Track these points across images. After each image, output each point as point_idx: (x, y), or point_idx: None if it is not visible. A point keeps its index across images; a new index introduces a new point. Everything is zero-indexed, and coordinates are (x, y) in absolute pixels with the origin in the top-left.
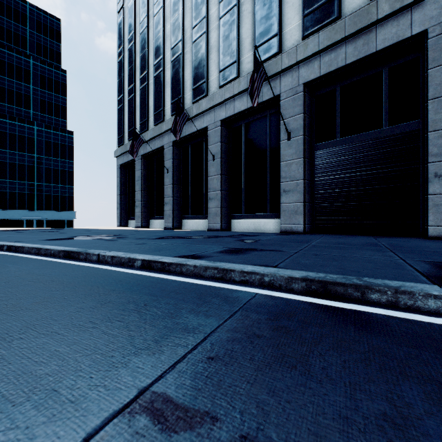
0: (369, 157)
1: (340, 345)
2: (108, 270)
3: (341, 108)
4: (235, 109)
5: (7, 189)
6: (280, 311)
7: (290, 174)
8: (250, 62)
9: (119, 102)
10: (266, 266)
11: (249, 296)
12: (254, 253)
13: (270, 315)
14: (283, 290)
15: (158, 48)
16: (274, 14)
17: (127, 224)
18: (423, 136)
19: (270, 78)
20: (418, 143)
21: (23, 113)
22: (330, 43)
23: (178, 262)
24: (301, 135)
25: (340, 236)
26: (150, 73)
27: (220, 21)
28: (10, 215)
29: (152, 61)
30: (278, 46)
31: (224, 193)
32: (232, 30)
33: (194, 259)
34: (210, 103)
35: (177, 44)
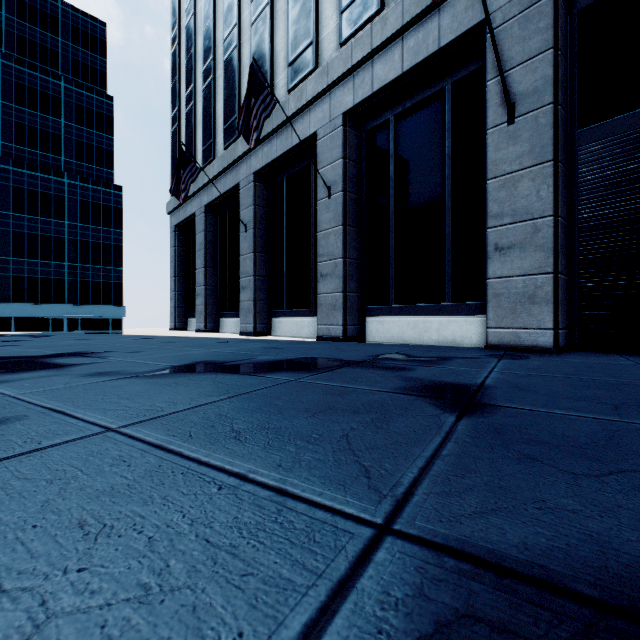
0: None
1: None
2: None
3: None
4: (375, 82)
5: (25, 273)
6: None
7: (514, 205)
8: None
9: (173, 121)
10: None
11: None
12: None
13: None
14: None
15: (230, 8)
16: None
17: (186, 325)
18: None
19: None
20: None
21: (51, 161)
22: None
23: None
24: (547, 103)
25: None
26: (218, 58)
27: None
28: (29, 312)
29: (222, 36)
30: None
31: (350, 262)
32: None
33: None
34: (322, 82)
35: None
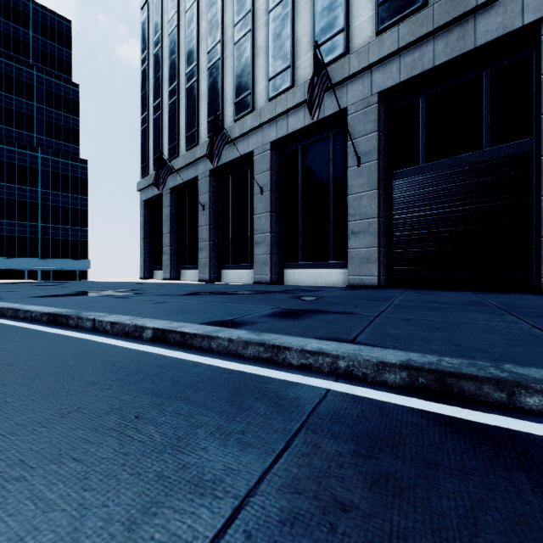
0: (464, 188)
1: (524, 539)
2: (103, 344)
3: (427, 124)
4: (289, 128)
5: (5, 232)
6: (373, 431)
7: (360, 210)
8: (308, 67)
9: (143, 122)
10: (338, 341)
11: (316, 396)
12: (317, 317)
13: (358, 444)
14: (370, 383)
15: (191, 52)
16: (339, 4)
17: (152, 275)
18: (537, 159)
19: (334, 86)
20: (531, 168)
21: (25, 137)
22: (413, 39)
23: (205, 334)
24: (375, 159)
25: (427, 291)
26: (181, 84)
27: (270, 15)
28: (8, 265)
29: (184, 69)
30: (345, 45)
31: (274, 235)
32: (285, 26)
33: (230, 327)
34: (256, 121)
35: (215, 46)
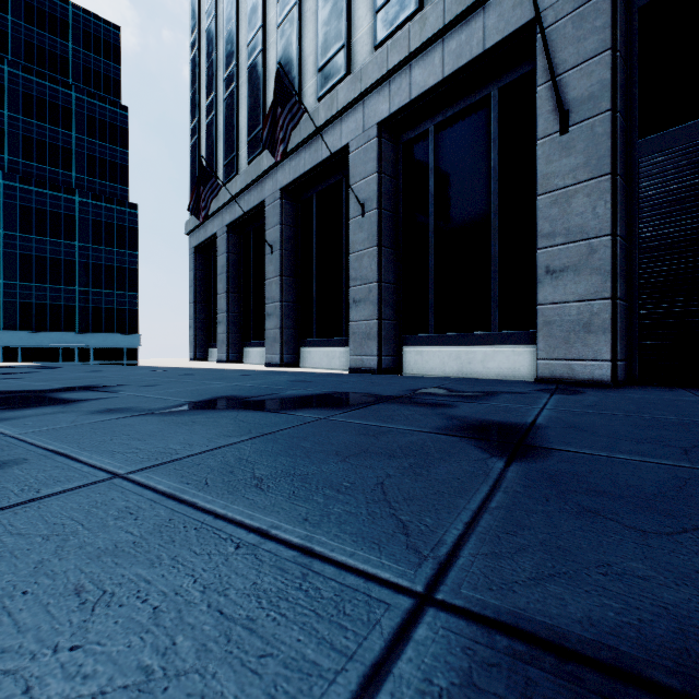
0: None
1: None
2: None
3: None
4: (413, 88)
5: (33, 299)
6: None
7: (567, 224)
8: None
9: (192, 133)
10: None
11: None
12: None
13: None
14: None
15: (254, 9)
16: None
17: (207, 355)
18: None
19: None
20: None
21: (61, 177)
22: None
23: None
24: (604, 110)
25: None
26: (242, 64)
27: None
28: (37, 341)
29: (245, 40)
30: None
31: (385, 287)
32: None
33: None
34: (354, 89)
35: None
